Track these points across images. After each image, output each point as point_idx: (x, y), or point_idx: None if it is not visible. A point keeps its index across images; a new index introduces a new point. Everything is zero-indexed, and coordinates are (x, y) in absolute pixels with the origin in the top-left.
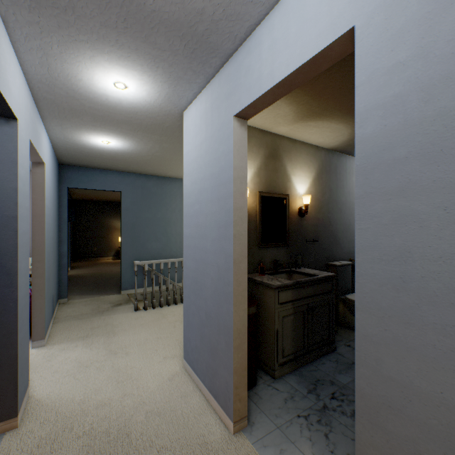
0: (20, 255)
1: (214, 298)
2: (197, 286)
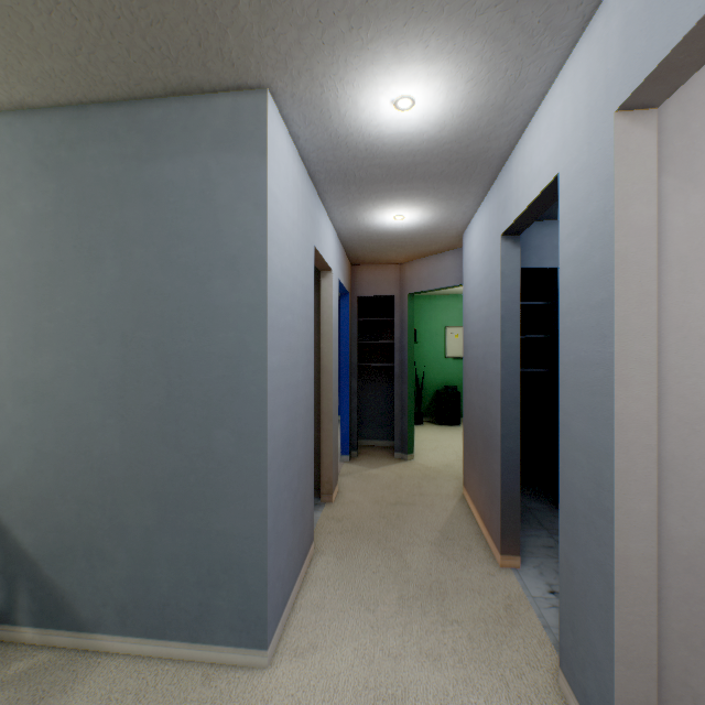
0: (565, 400)
1: (305, 439)
2: (290, 449)
